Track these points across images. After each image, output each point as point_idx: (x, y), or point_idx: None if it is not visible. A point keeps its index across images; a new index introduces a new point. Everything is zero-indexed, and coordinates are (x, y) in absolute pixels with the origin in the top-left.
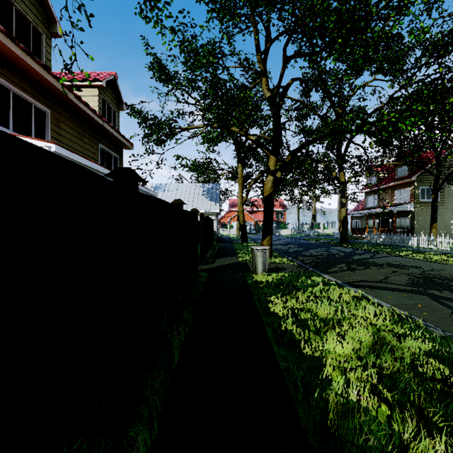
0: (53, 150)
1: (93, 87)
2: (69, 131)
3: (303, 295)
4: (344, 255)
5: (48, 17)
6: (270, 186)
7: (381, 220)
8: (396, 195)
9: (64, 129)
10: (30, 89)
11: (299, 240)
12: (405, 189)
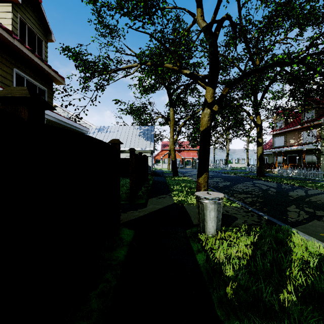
0: None
1: (6, 2)
2: None
3: None
4: (276, 191)
5: None
6: (207, 119)
7: (288, 157)
8: (302, 135)
9: None
10: None
11: (219, 173)
12: (312, 130)
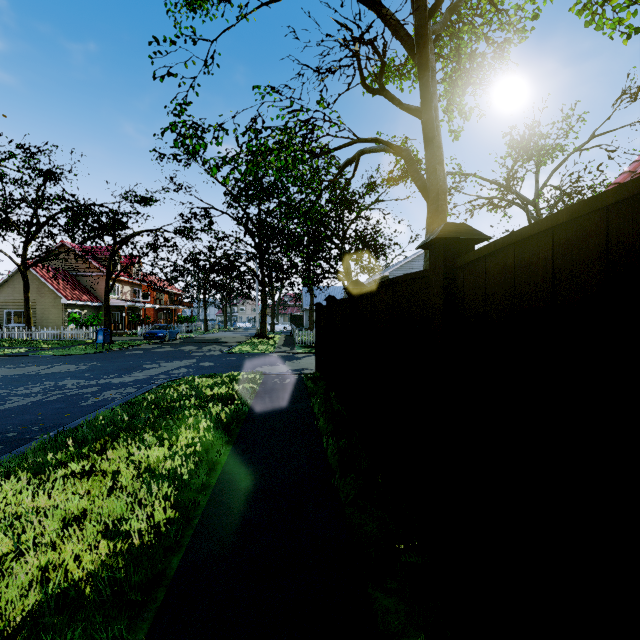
0: None
1: None
2: None
3: None
4: None
5: None
6: None
7: None
8: None
9: None
10: None
11: None
12: None
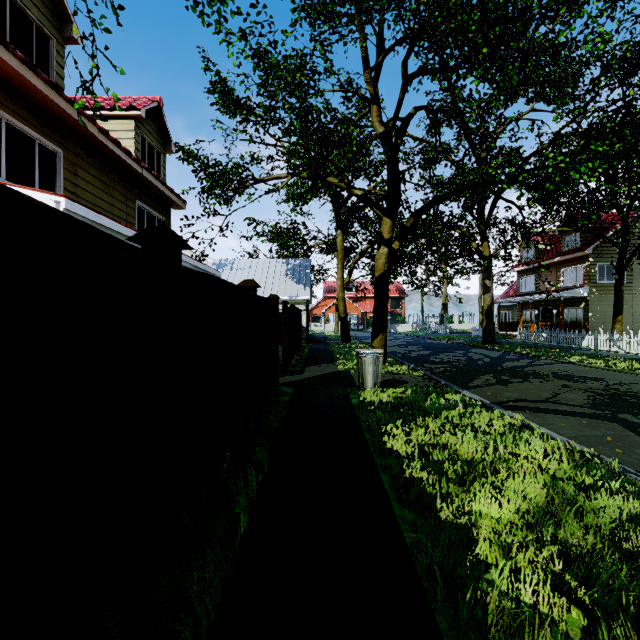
0: (63, 206)
1: (128, 118)
2: (91, 181)
3: (434, 422)
4: (490, 361)
5: (59, 14)
6: (384, 262)
7: (541, 311)
8: (562, 275)
9: (83, 179)
10: (33, 119)
11: (423, 339)
12: (576, 266)
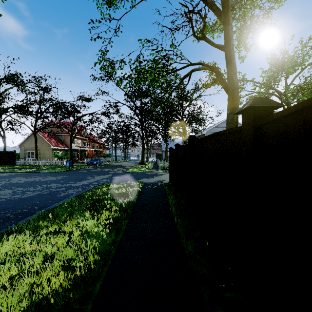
0: None
1: None
2: None
3: None
4: None
5: None
6: None
7: None
8: None
9: None
10: None
11: None
12: None
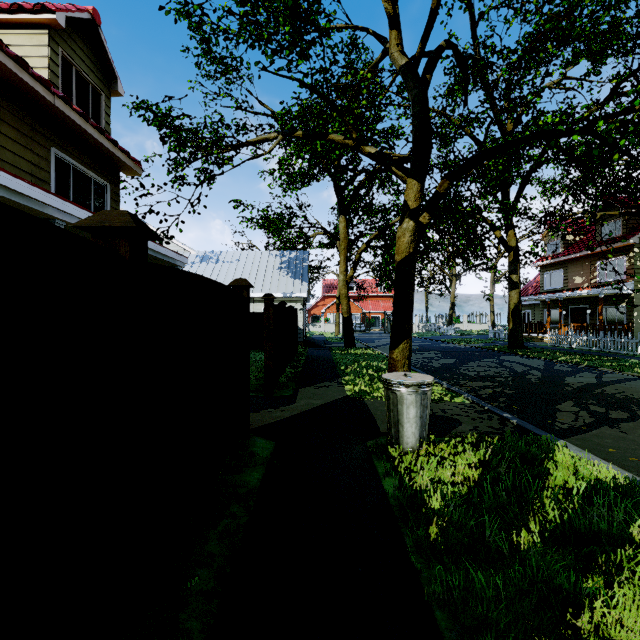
0: None
1: (38, 27)
2: None
3: None
4: (542, 375)
5: None
6: (409, 240)
7: (570, 310)
8: (598, 268)
9: None
10: None
11: (436, 342)
12: (617, 259)
